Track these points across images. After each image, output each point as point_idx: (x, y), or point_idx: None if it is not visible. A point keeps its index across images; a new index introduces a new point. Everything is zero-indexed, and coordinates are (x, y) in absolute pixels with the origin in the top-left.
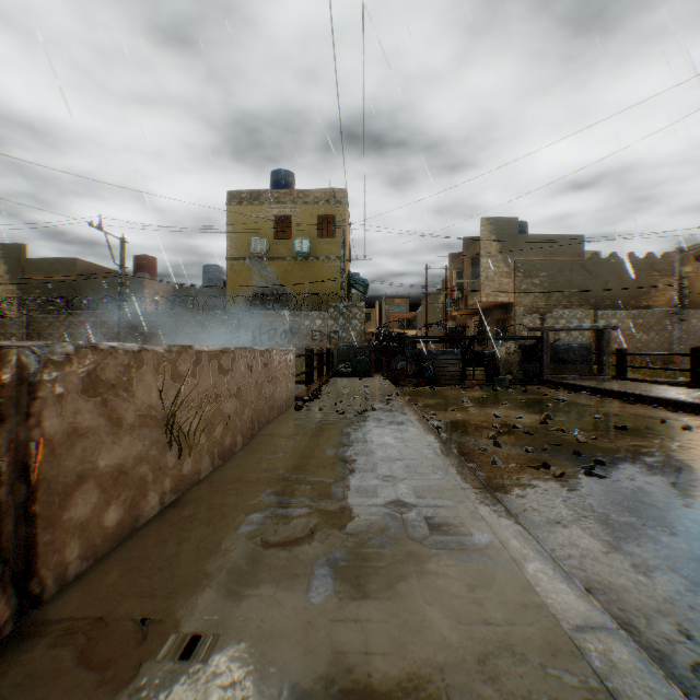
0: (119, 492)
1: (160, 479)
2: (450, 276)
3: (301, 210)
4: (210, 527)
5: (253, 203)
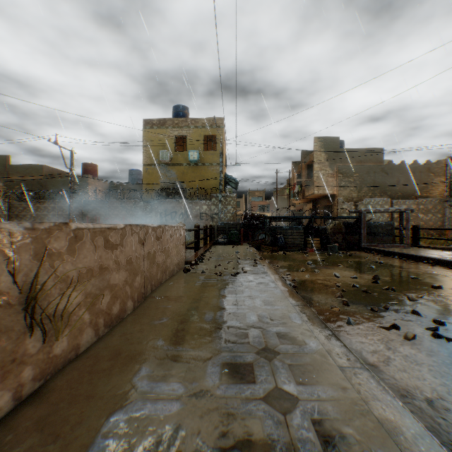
0: None
1: (14, 372)
2: (292, 176)
3: (193, 132)
4: (57, 442)
5: (160, 127)
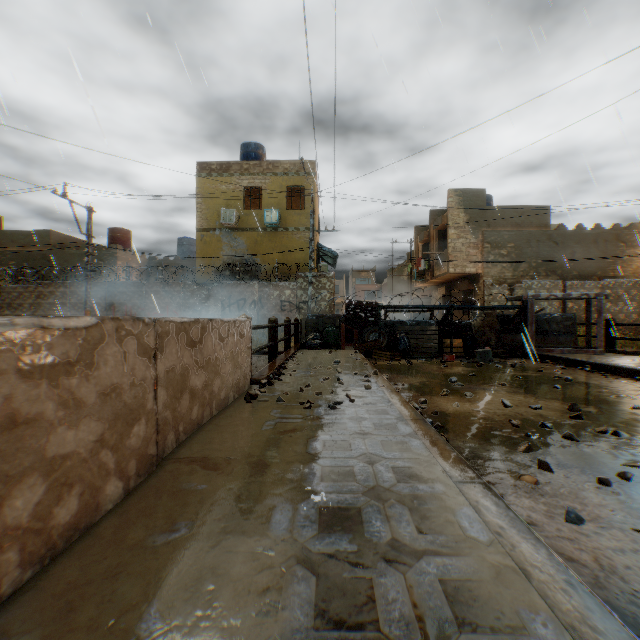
0: None
1: None
2: (416, 248)
3: (270, 181)
4: None
5: (223, 175)
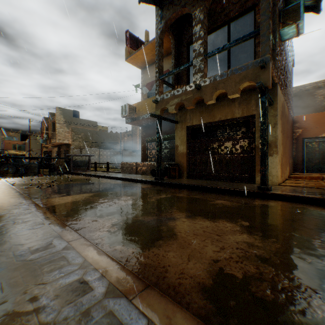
0: None
1: None
2: (43, 127)
3: None
4: None
5: None
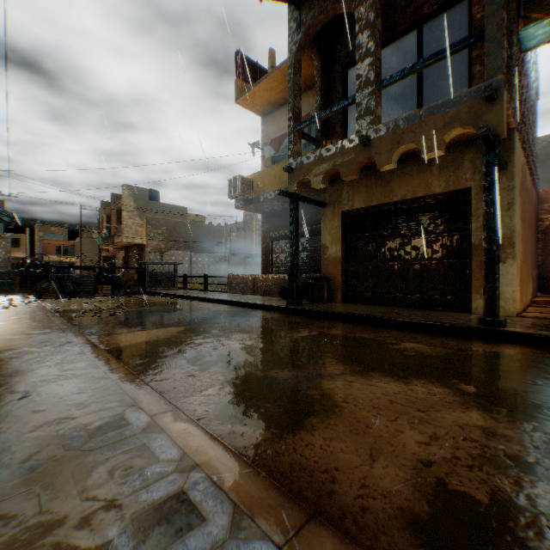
0: None
1: None
2: (102, 218)
3: None
4: None
5: None
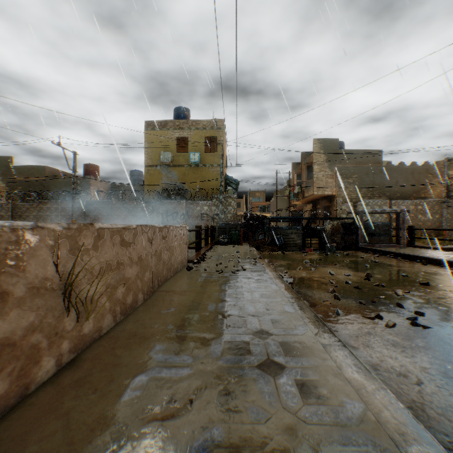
0: (3, 365)
1: (56, 343)
2: (292, 177)
3: (194, 133)
4: (96, 393)
5: (162, 129)
